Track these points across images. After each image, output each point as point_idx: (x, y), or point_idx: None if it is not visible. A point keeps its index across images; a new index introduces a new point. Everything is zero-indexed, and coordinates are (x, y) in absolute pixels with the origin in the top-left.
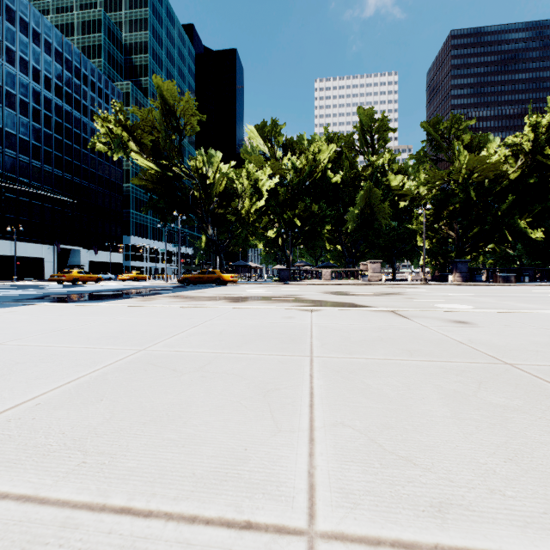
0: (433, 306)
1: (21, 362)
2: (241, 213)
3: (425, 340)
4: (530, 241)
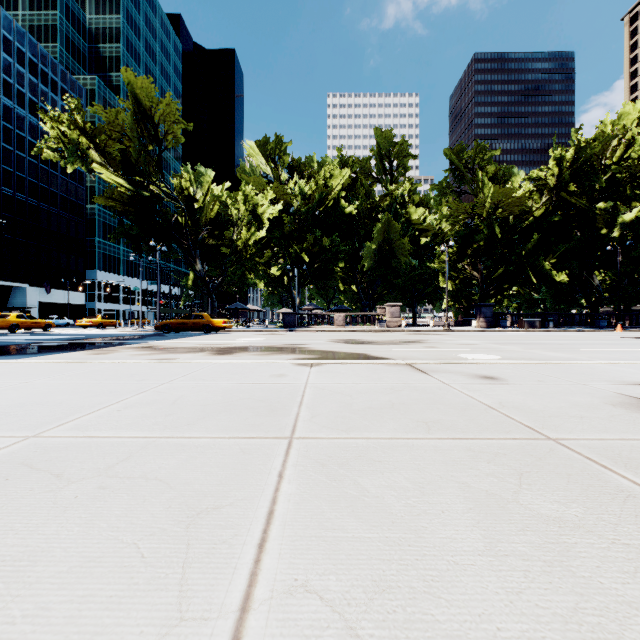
0: (456, 356)
1: None
2: (238, 245)
3: (447, 405)
4: (554, 284)
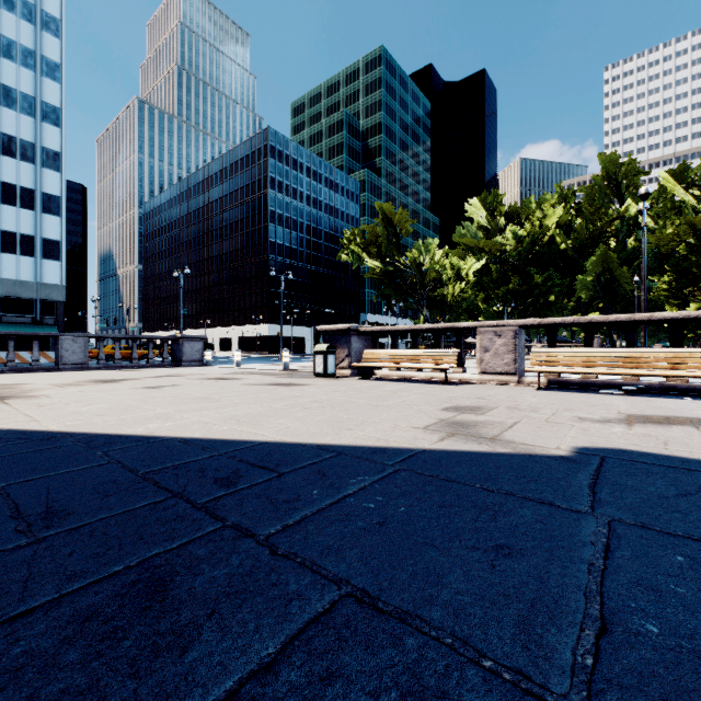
0: None
1: None
2: (449, 296)
3: None
4: None
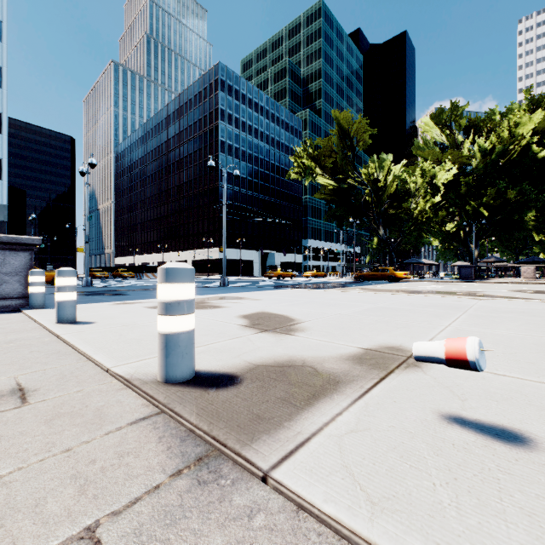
0: None
1: (333, 304)
2: (414, 212)
3: None
4: None
